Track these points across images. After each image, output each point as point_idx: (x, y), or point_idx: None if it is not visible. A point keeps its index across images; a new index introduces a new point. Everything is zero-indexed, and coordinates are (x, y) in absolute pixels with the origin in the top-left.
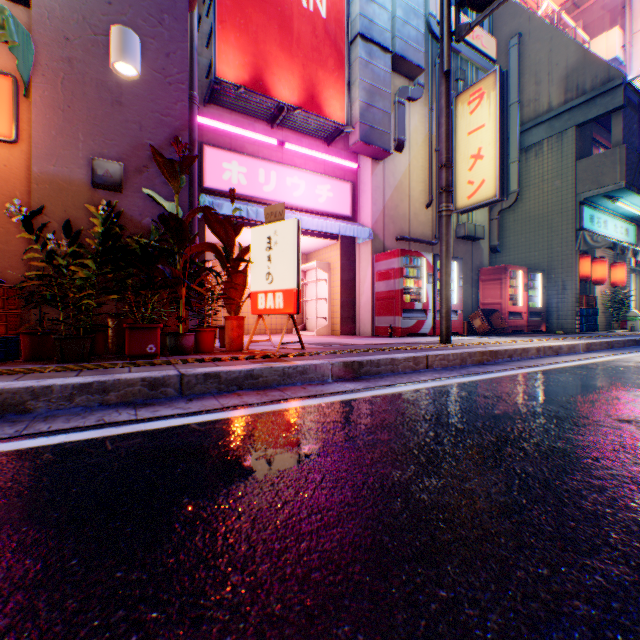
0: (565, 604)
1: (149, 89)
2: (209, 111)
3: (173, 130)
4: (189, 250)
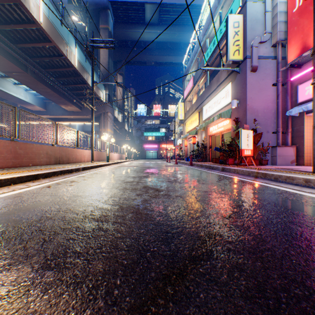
0: (167, 170)
1: (241, 105)
2: (302, 68)
3: (244, 111)
4: (235, 142)
